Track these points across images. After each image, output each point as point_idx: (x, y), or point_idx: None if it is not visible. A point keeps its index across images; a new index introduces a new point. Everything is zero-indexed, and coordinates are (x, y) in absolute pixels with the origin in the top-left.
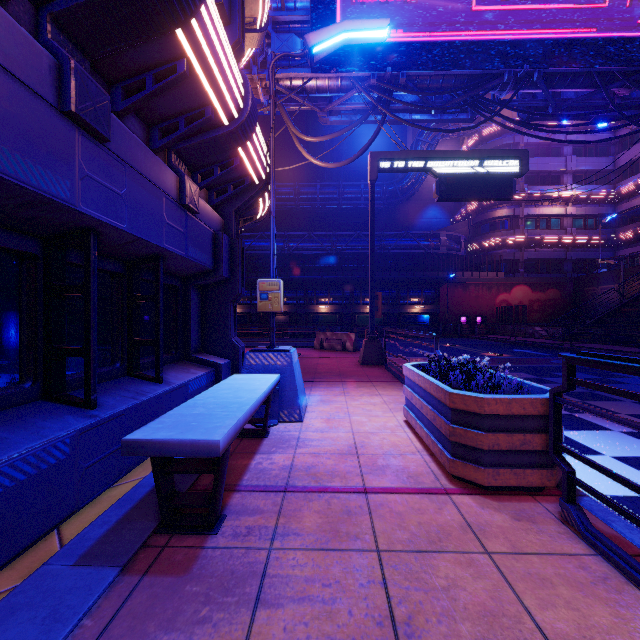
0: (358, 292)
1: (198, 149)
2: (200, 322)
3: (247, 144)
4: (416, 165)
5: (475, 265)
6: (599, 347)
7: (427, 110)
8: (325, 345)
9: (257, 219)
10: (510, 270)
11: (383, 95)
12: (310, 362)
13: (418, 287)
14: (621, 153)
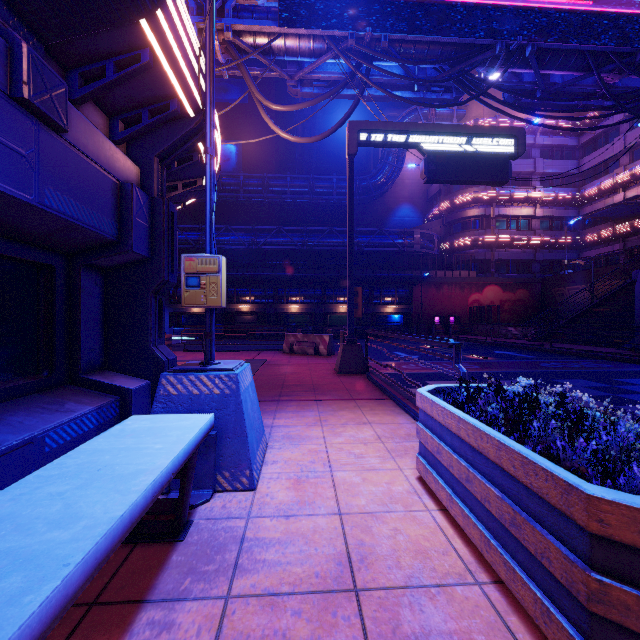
0: (330, 291)
1: (55, 2)
2: (102, 323)
3: (161, 24)
4: (402, 139)
5: (447, 265)
6: (578, 348)
7: (409, 87)
8: (295, 348)
9: (203, 185)
10: (482, 270)
11: (362, 61)
12: (277, 371)
13: (392, 286)
14: (585, 157)
